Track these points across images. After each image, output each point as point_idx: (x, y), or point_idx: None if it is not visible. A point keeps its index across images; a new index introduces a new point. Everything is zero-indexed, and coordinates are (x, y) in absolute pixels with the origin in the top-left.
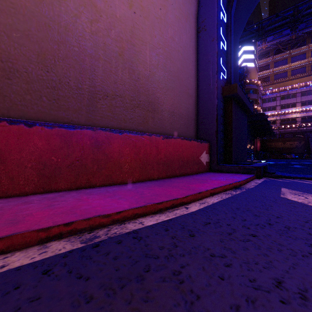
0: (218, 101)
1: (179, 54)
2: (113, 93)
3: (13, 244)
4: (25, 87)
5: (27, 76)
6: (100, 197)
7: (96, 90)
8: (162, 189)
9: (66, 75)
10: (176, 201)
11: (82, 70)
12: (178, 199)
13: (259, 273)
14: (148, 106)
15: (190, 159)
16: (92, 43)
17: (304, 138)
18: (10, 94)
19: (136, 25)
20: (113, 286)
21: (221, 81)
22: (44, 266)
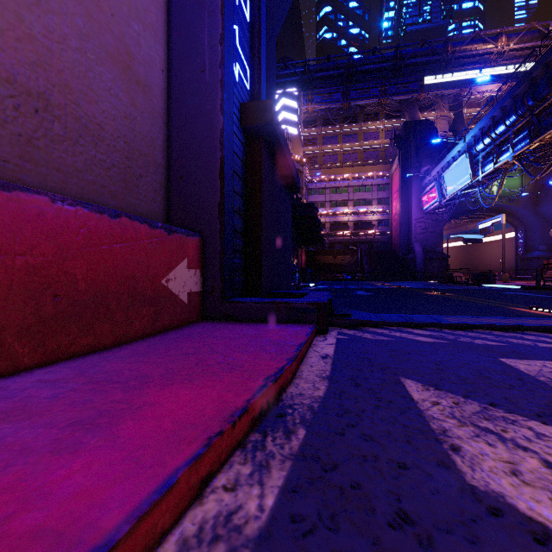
0: (224, 120)
1: None
2: None
3: None
4: None
5: None
6: None
7: None
8: None
9: None
10: None
11: None
12: None
13: None
14: None
15: (112, 286)
16: None
17: (357, 251)
18: None
19: None
20: None
21: (237, 85)
22: None
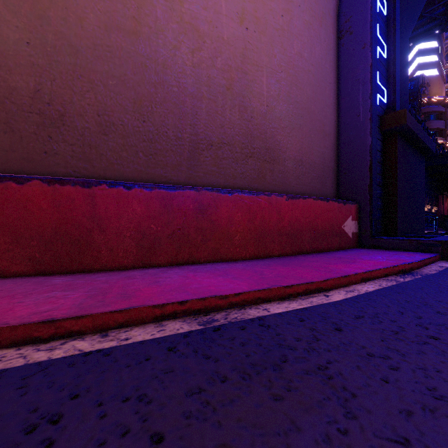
0: (372, 139)
1: (309, 76)
2: (220, 140)
3: (131, 319)
4: (121, 143)
5: (123, 130)
6: (209, 276)
7: (199, 139)
8: (288, 270)
9: (163, 123)
10: (311, 286)
11: (182, 115)
12: (314, 282)
13: (442, 382)
14: (266, 154)
15: (327, 228)
16: (194, 79)
17: None
18: (106, 152)
19: (249, 45)
20: (247, 371)
21: (378, 107)
22: (167, 344)
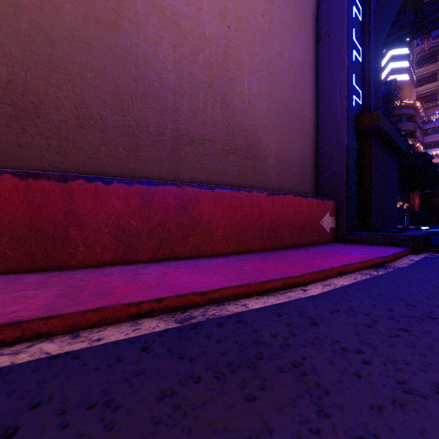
0: (348, 138)
1: (289, 76)
2: (201, 137)
3: (105, 318)
4: (100, 137)
5: (102, 124)
6: (189, 271)
7: (180, 134)
8: (268, 265)
9: (144, 118)
10: (289, 280)
11: (163, 110)
12: (292, 277)
13: (411, 375)
14: (247, 151)
15: (306, 223)
16: (176, 75)
17: None
18: (84, 146)
19: (231, 43)
20: (221, 370)
21: (354, 108)
22: (141, 343)
